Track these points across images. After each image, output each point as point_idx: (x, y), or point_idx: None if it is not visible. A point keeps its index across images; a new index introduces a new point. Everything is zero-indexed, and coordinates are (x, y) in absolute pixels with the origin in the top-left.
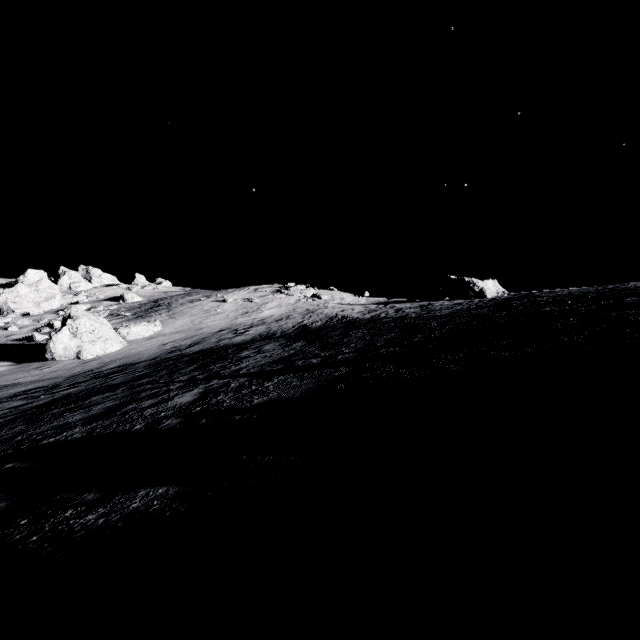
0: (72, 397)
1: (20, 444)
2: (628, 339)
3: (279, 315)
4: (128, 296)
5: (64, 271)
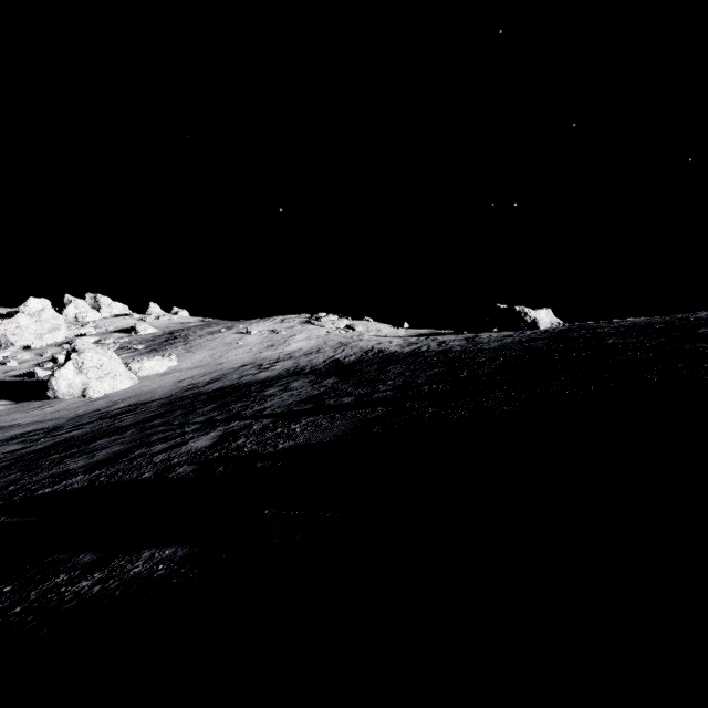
0: (75, 440)
1: (13, 495)
2: (707, 375)
3: (308, 348)
4: (141, 327)
5: (70, 300)
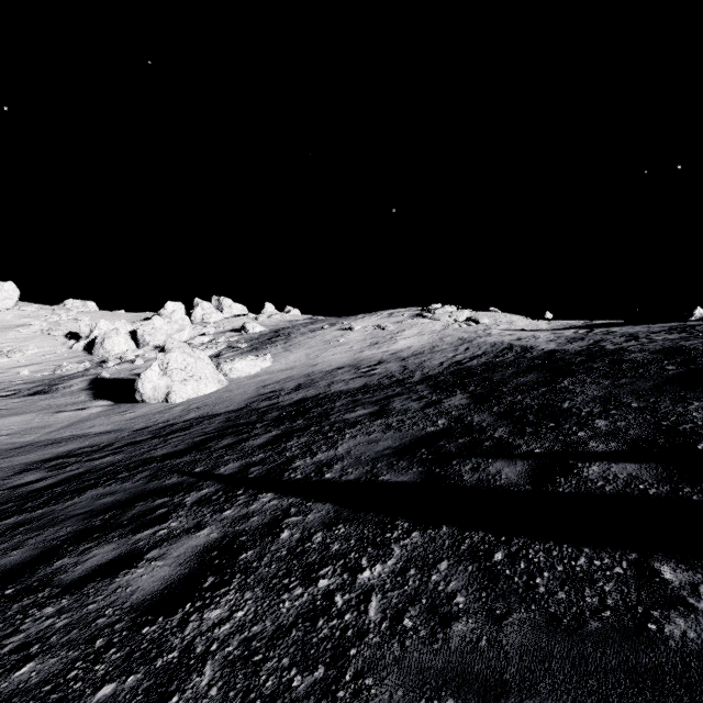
0: (79, 480)
1: None
2: None
3: (419, 346)
4: (249, 326)
5: (198, 302)
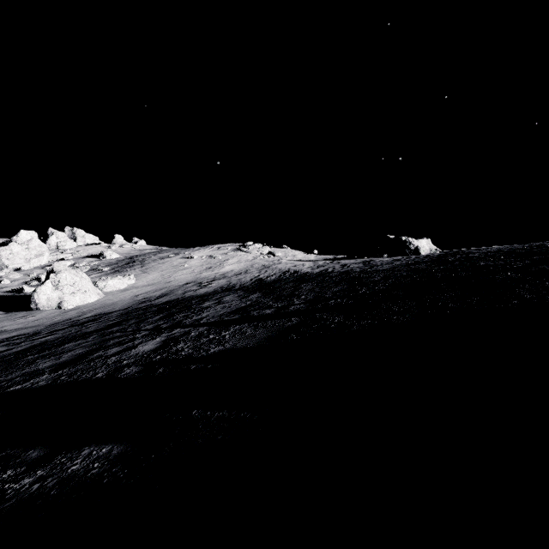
0: (48, 344)
1: None
2: None
3: (238, 270)
4: (107, 253)
5: (52, 232)
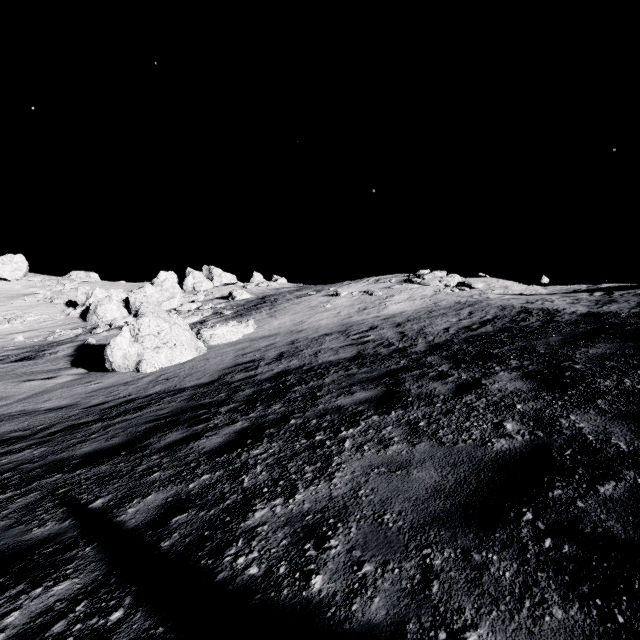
0: None
1: None
2: None
3: (413, 311)
4: (236, 293)
5: (189, 272)
